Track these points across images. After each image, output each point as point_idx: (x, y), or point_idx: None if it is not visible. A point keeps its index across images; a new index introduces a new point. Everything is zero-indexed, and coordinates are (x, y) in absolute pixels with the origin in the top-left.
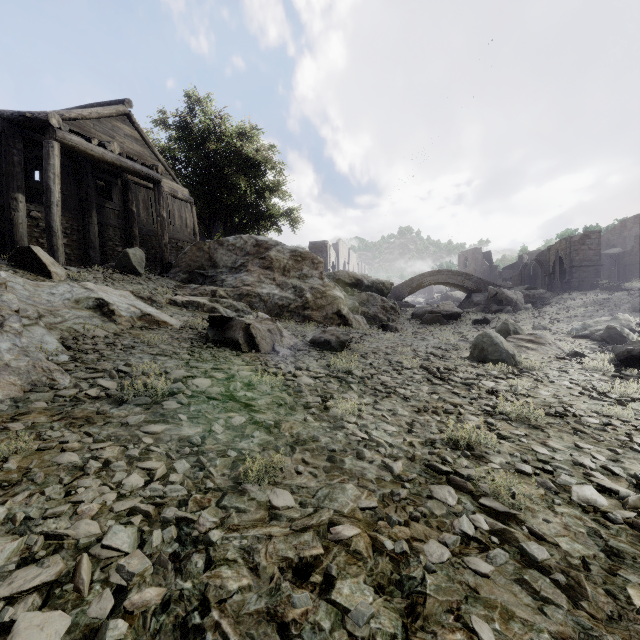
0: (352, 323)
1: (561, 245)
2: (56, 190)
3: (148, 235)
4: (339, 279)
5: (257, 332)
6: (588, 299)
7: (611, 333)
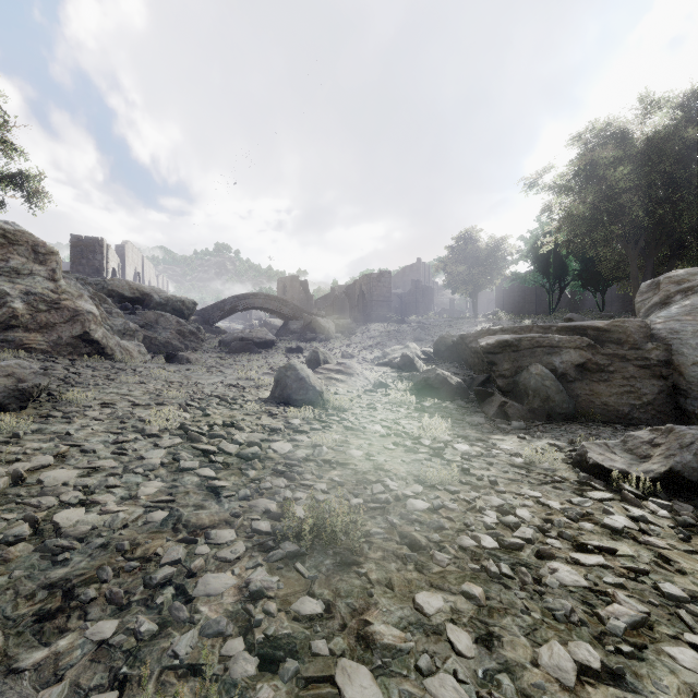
0: (114, 352)
1: (364, 280)
2: None
3: None
4: (113, 290)
5: None
6: (384, 330)
7: (406, 361)
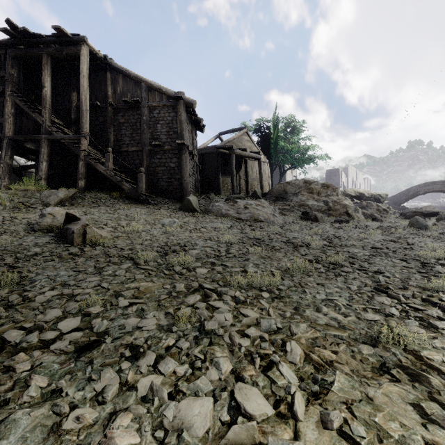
0: (354, 217)
1: None
2: (234, 171)
3: (252, 180)
4: (347, 194)
5: (318, 216)
6: None
7: None
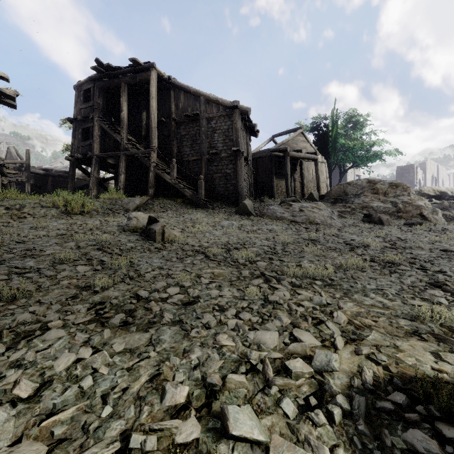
0: (431, 220)
1: None
2: (289, 174)
3: (308, 182)
4: (424, 193)
5: (382, 218)
6: None
7: None
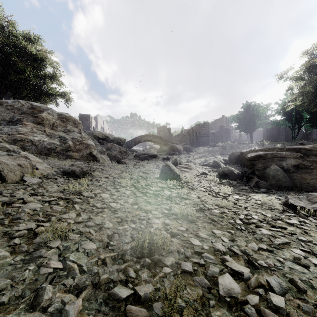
0: (99, 159)
1: (196, 127)
2: None
3: None
4: (95, 135)
5: (4, 166)
6: (205, 149)
7: (215, 163)
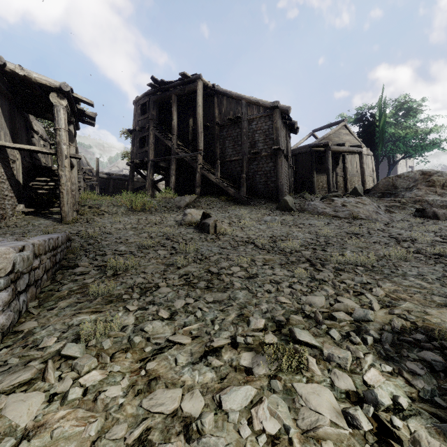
0: None
1: None
2: (330, 168)
3: (351, 176)
4: None
5: (438, 213)
6: None
7: None
